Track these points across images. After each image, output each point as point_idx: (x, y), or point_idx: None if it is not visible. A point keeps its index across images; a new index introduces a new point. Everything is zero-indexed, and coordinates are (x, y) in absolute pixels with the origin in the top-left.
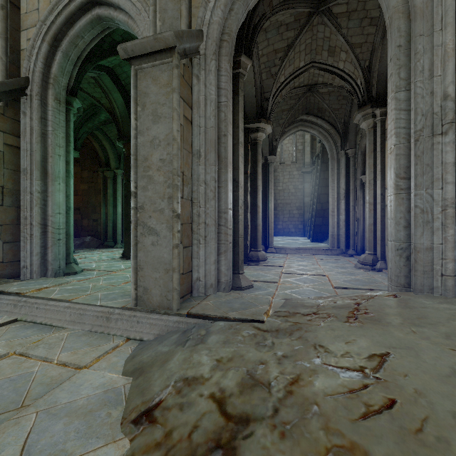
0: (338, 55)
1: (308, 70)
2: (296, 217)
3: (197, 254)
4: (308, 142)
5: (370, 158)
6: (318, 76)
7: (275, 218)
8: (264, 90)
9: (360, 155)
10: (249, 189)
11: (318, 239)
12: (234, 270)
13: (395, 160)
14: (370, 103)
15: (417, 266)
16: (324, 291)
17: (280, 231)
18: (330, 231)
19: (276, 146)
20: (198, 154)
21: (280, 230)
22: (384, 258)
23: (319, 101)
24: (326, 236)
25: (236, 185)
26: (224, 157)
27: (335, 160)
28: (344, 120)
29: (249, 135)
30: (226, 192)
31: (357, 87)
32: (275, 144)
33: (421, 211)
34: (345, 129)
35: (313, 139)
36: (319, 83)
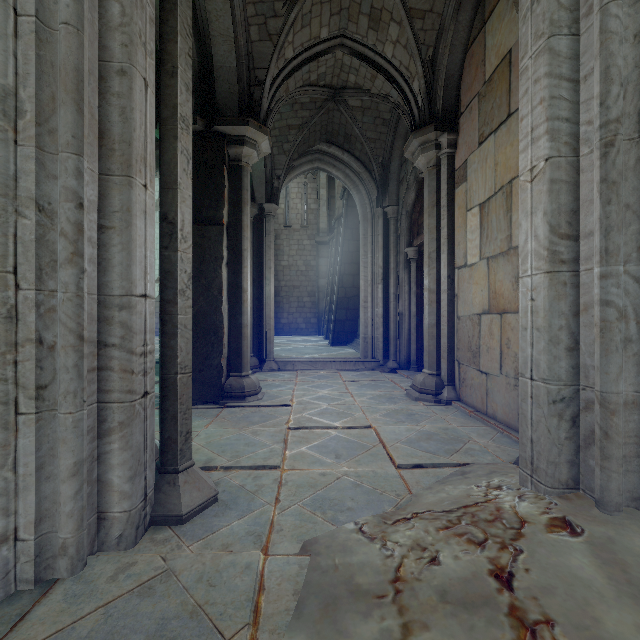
0: (385, 28)
1: (335, 50)
2: (308, 307)
3: (2, 450)
4: (324, 200)
5: (430, 216)
6: (350, 70)
7: (277, 308)
8: (255, 62)
9: (404, 217)
10: (226, 256)
11: (341, 342)
12: (164, 463)
13: (550, 194)
14: (433, 122)
15: (612, 448)
16: (384, 487)
17: (285, 327)
18: (362, 332)
19: (279, 188)
20: (7, 102)
21: (285, 326)
22: (452, 382)
23: (347, 122)
24: (352, 336)
25: (170, 231)
26: (118, 137)
27: (370, 222)
28: (383, 159)
29: (226, 149)
30: (128, 244)
31: (412, 95)
32: (276, 184)
33: (619, 314)
34: (383, 174)
35: (331, 196)
36: (349, 85)
